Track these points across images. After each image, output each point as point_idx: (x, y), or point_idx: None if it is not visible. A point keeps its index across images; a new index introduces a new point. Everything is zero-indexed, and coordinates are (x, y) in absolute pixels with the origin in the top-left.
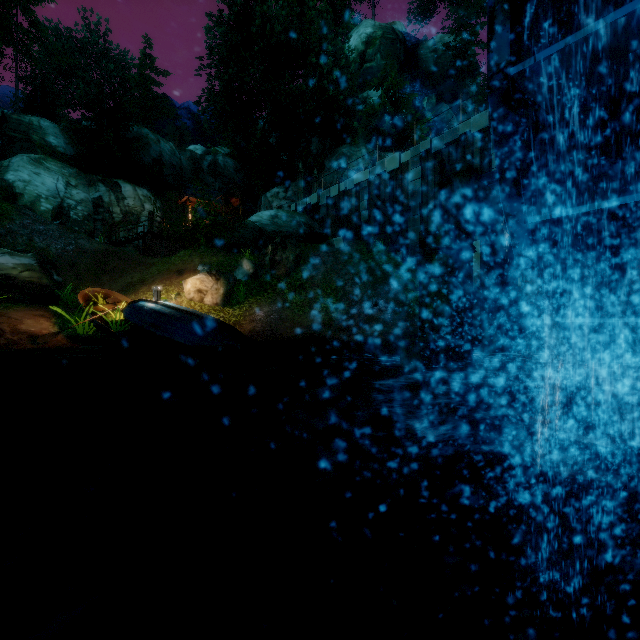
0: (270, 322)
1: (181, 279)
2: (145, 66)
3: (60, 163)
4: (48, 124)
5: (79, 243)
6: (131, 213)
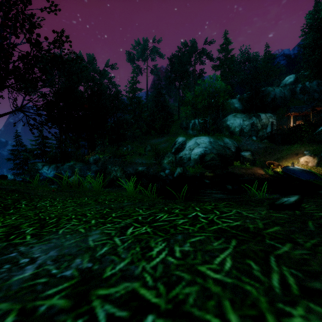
0: None
1: (297, 157)
2: (266, 57)
3: (240, 114)
4: (234, 100)
5: (258, 145)
6: (264, 124)
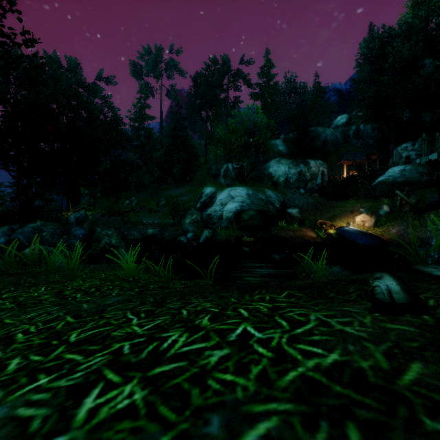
0: (399, 235)
1: (353, 215)
2: (315, 89)
3: (286, 159)
4: (278, 141)
5: (307, 200)
6: (313, 174)
